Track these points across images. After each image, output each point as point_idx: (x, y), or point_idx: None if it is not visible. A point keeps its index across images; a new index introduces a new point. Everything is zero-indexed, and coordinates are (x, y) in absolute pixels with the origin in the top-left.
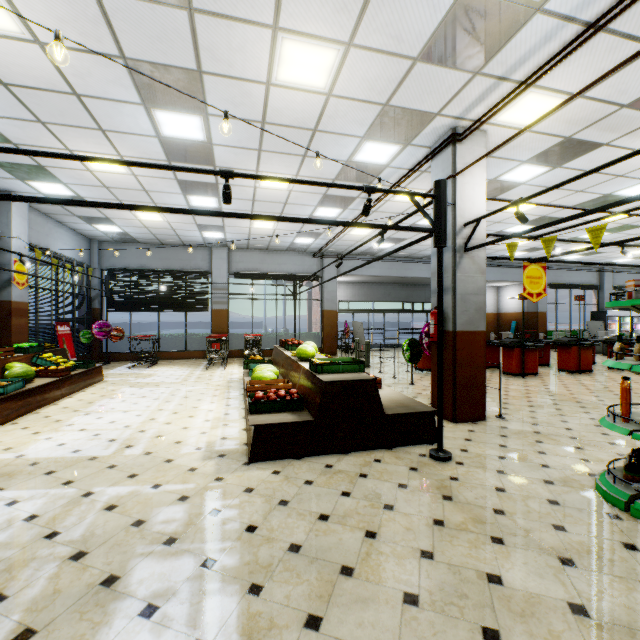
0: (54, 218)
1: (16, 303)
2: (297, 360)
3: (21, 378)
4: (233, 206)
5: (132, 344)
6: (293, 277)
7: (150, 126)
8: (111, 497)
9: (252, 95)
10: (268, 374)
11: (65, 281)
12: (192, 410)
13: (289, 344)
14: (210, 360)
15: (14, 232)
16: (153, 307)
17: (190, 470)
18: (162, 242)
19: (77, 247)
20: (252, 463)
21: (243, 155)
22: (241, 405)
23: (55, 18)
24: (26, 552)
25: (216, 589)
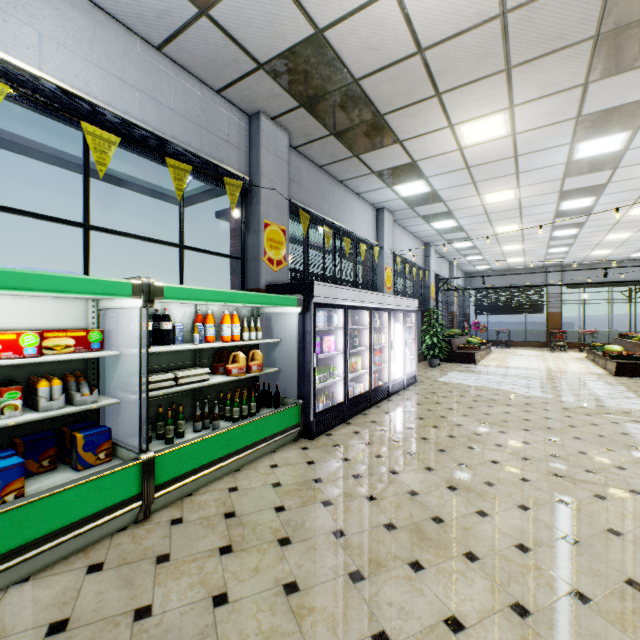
0: (458, 267)
1: (454, 312)
2: (637, 342)
3: (479, 344)
4: (578, 248)
5: (496, 334)
6: (627, 283)
7: (548, 235)
8: (560, 374)
9: (611, 220)
10: (616, 348)
11: (468, 300)
12: (565, 364)
13: (628, 335)
14: (550, 347)
15: (454, 280)
16: (502, 312)
17: (585, 374)
18: (509, 269)
19: (461, 279)
20: (615, 376)
21: (597, 233)
22: (595, 365)
23: (533, 225)
24: (548, 376)
25: (615, 385)
